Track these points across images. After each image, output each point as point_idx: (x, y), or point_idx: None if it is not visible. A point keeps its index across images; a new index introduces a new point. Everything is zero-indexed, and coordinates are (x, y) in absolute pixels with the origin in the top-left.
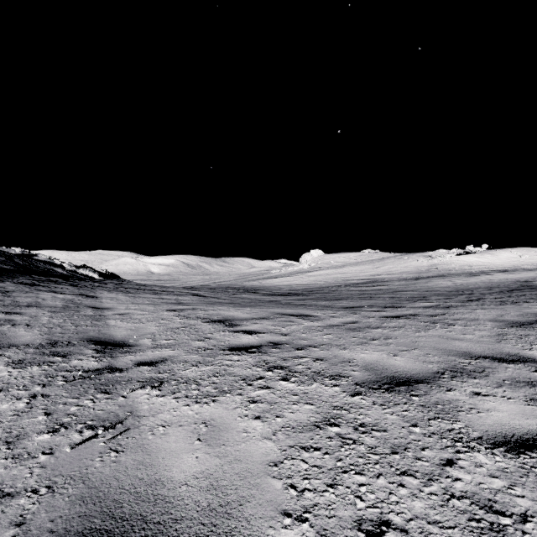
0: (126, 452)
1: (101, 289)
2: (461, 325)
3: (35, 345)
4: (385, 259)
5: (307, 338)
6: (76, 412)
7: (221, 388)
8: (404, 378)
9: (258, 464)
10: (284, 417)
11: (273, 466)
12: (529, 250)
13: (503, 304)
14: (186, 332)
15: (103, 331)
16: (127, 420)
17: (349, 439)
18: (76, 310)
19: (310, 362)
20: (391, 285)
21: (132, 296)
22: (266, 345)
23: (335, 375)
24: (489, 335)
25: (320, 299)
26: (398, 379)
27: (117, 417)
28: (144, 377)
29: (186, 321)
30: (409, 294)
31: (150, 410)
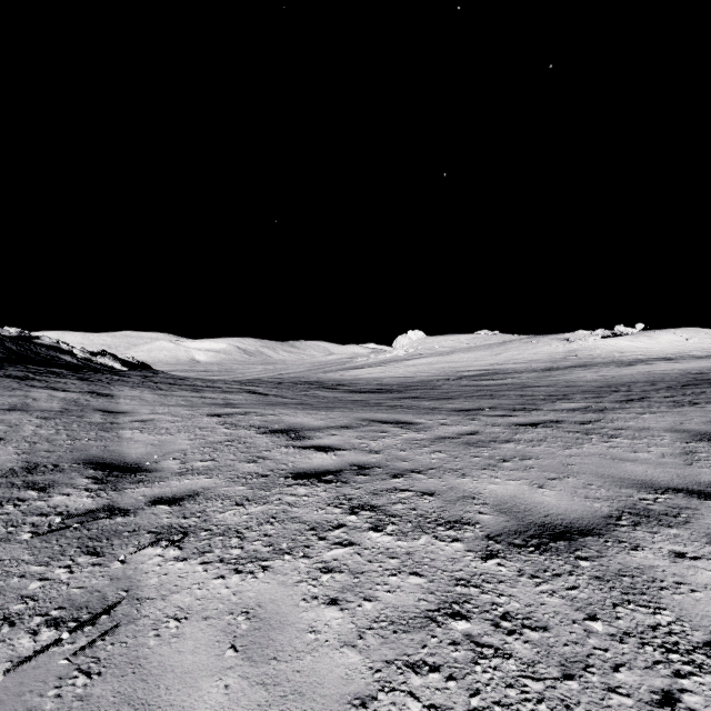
0: (104, 676)
1: (122, 384)
2: (628, 438)
3: (3, 471)
4: (507, 343)
5: (408, 458)
6: (37, 592)
7: (278, 544)
8: (560, 527)
9: (333, 702)
10: (376, 600)
11: (358, 706)
12: (697, 331)
13: (679, 405)
14: (232, 449)
15: (111, 447)
16: (118, 607)
17: (487, 646)
18: (79, 414)
19: (413, 499)
20: (517, 378)
21: (162, 394)
22: (348, 469)
23: (453, 521)
24: (672, 453)
25: (423, 399)
26: (552, 529)
27: (104, 601)
28: (160, 524)
29: (234, 432)
30: (543, 390)
31: (160, 587)
